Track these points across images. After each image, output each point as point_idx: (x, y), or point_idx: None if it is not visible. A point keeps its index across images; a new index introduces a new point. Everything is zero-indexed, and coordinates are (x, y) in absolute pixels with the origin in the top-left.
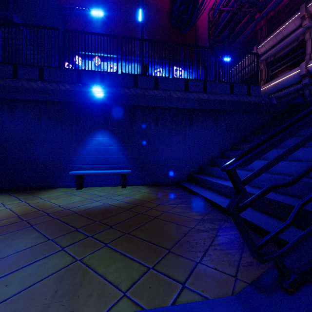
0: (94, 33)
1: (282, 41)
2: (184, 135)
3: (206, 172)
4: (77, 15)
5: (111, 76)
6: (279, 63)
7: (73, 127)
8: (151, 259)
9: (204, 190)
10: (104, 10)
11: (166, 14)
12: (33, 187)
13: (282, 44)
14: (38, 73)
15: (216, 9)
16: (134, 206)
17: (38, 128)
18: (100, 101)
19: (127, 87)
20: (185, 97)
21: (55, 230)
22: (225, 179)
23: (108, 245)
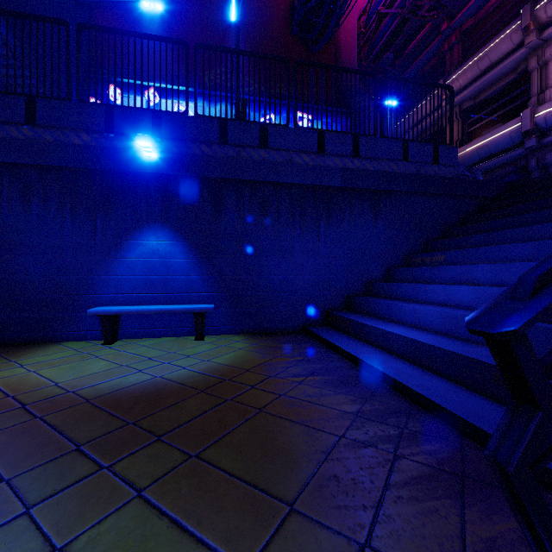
0: (141, 34)
1: (488, 71)
2: (317, 238)
3: (359, 307)
4: (114, 10)
5: (175, 120)
6: (483, 111)
7: (98, 219)
8: (246, 539)
9: (356, 345)
10: (166, 3)
11: (283, 15)
12: (14, 341)
13: (490, 76)
14: (23, 110)
15: (371, 12)
16: (216, 383)
17: (24, 221)
18: (153, 169)
19: (207, 142)
20: (318, 164)
21: (25, 450)
22: (397, 322)
23: (144, 494)
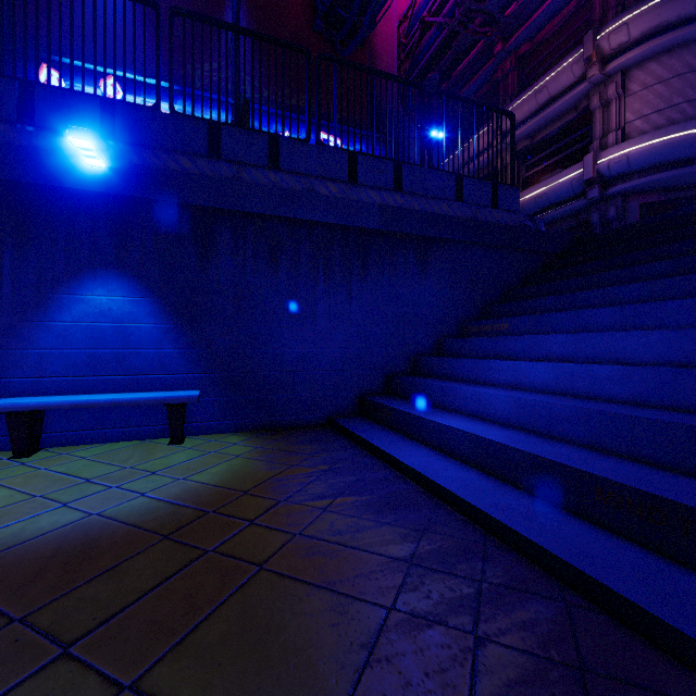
0: None
1: (547, 106)
2: (348, 297)
3: (403, 391)
4: None
5: (138, 115)
6: (541, 154)
7: (5, 260)
8: None
9: (402, 444)
10: None
11: (303, 3)
12: None
13: (549, 113)
14: None
15: (414, 19)
16: (192, 520)
17: None
18: (101, 186)
19: (189, 154)
20: (349, 197)
21: None
22: (454, 411)
23: None
